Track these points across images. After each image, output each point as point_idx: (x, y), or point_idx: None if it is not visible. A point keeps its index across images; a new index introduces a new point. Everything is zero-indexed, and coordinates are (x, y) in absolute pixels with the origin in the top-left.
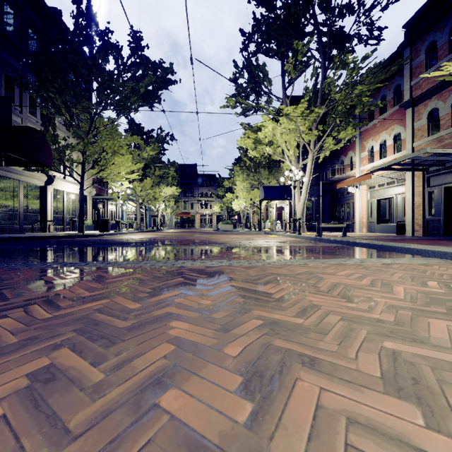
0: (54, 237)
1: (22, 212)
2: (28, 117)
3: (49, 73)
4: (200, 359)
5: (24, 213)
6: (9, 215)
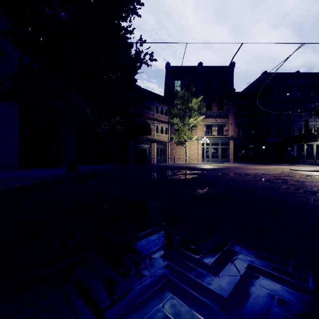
0: (317, 163)
1: (314, 155)
2: (317, 120)
3: (317, 111)
4: (289, 166)
5: (315, 155)
6: (309, 156)
